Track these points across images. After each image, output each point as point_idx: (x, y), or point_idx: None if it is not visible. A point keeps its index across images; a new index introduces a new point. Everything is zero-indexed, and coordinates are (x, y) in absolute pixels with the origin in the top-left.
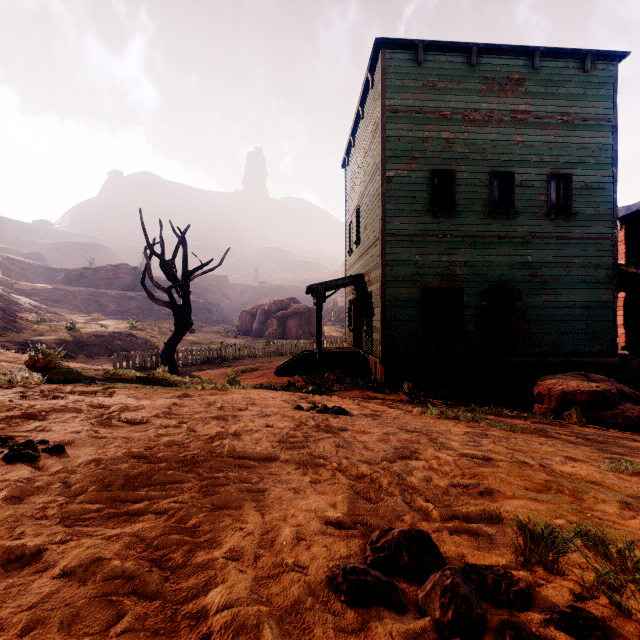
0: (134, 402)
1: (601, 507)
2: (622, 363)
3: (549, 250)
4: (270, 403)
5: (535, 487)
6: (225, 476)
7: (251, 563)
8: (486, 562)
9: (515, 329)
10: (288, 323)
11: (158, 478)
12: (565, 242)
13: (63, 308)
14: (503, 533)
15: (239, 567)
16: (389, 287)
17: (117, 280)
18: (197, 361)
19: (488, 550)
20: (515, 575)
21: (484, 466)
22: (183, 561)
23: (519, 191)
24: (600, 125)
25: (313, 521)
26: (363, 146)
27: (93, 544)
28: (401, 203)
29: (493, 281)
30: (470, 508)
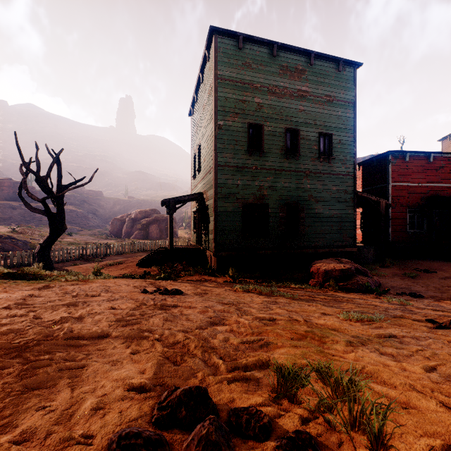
0: None
1: (334, 346)
2: (359, 251)
3: (319, 181)
4: (122, 289)
5: (298, 337)
6: (50, 357)
7: (40, 442)
8: (248, 403)
9: (300, 231)
10: (150, 227)
11: None
12: (328, 176)
13: None
14: (268, 376)
15: (23, 450)
16: (220, 202)
17: (0, 192)
18: (72, 258)
19: (254, 392)
20: (263, 412)
21: (269, 325)
22: None
23: (302, 142)
24: (347, 105)
25: (118, 389)
26: (203, 102)
27: None
28: (228, 144)
29: (287, 199)
30: (249, 359)
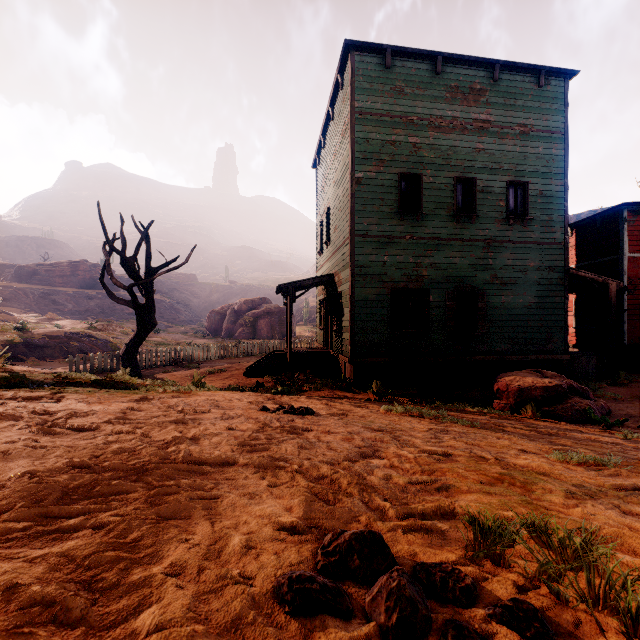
0: (85, 407)
1: (548, 497)
2: (572, 360)
3: (508, 253)
4: (235, 405)
5: (489, 481)
6: (176, 484)
7: (193, 577)
8: (437, 559)
9: (477, 328)
10: (259, 323)
11: (101, 489)
12: (522, 246)
13: (13, 307)
14: (456, 528)
15: (179, 583)
16: (358, 287)
17: (75, 277)
18: (162, 363)
19: (440, 547)
20: (462, 571)
21: (443, 462)
22: (116, 580)
23: (481, 196)
24: (553, 137)
25: (266, 527)
26: (333, 147)
27: (11, 568)
28: (370, 204)
29: (457, 282)
30: (426, 505)
